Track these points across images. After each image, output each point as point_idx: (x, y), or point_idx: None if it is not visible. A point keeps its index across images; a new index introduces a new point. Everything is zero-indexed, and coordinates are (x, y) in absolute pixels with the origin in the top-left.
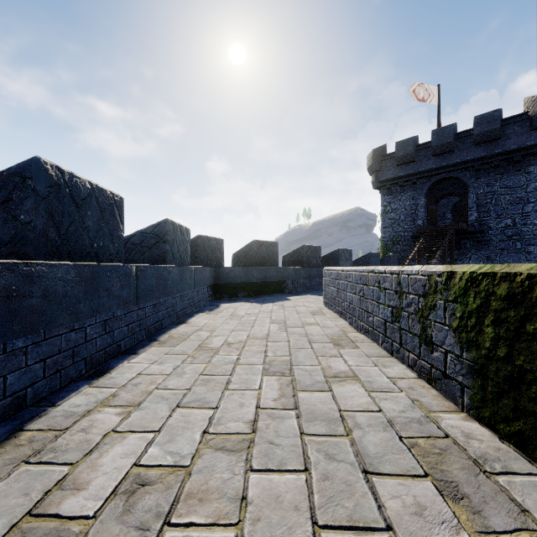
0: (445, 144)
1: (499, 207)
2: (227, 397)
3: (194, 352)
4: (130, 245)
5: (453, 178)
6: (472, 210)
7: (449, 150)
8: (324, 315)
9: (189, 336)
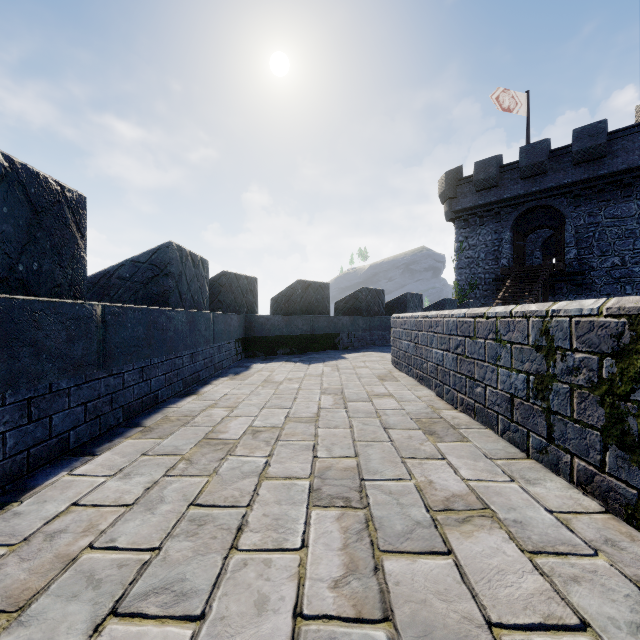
0: (537, 164)
1: (604, 242)
2: (234, 571)
3: (195, 449)
4: (116, 280)
5: (546, 206)
6: (570, 246)
7: (541, 172)
8: (396, 380)
9: (195, 415)
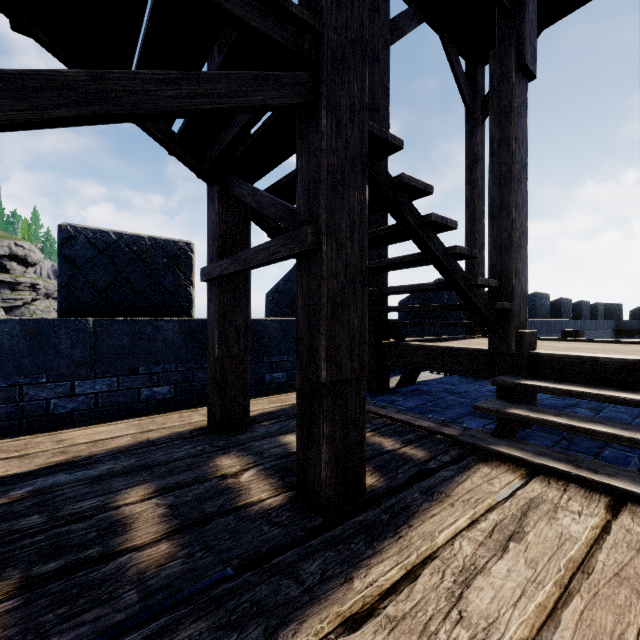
0: None
1: None
2: None
3: None
4: None
5: None
6: None
7: None
8: None
9: None
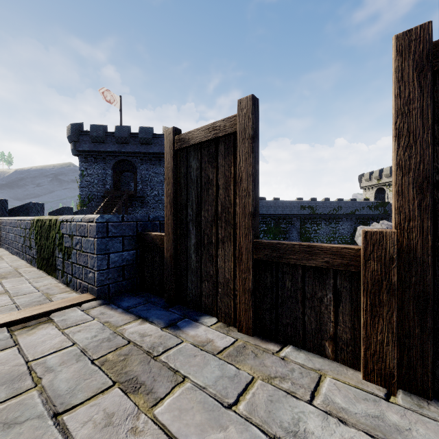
0: (124, 138)
1: (152, 184)
2: None
3: None
4: None
5: (129, 161)
6: (139, 183)
7: (126, 142)
8: None
9: None
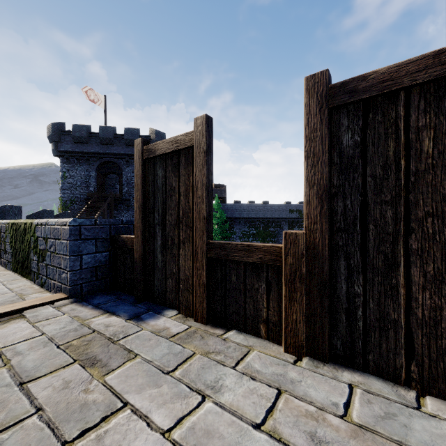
0: (108, 139)
1: None
2: None
3: None
4: None
5: (114, 162)
6: (125, 185)
7: (111, 143)
8: None
9: None
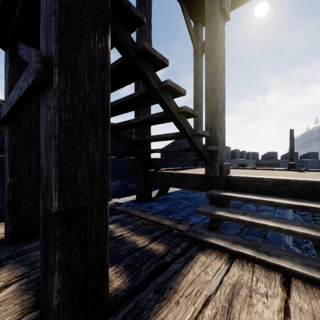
0: None
1: None
2: None
3: None
4: None
5: None
6: None
7: None
8: None
9: None
